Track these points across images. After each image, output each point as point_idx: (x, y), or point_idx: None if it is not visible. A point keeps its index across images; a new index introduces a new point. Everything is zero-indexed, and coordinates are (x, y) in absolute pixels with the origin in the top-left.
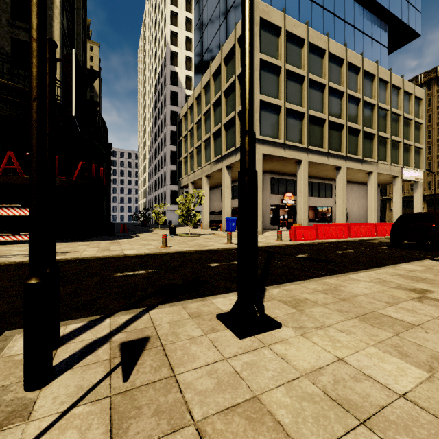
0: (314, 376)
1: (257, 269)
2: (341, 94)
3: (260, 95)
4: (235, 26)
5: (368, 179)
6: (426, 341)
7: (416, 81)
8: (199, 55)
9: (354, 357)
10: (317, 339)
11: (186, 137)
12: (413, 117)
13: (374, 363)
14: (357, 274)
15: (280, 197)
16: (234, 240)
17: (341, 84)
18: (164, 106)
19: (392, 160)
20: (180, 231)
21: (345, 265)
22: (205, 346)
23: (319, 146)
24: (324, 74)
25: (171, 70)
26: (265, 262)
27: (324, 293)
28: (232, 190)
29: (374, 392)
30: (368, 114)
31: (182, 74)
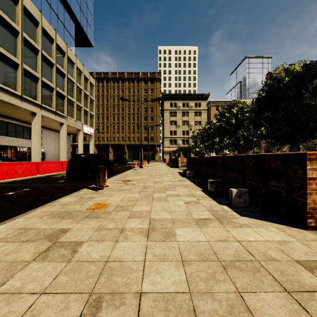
0: None
1: None
2: (37, 51)
3: None
4: None
5: (61, 128)
6: None
7: (92, 75)
8: None
9: None
10: None
11: None
12: (89, 94)
13: None
14: None
15: None
16: None
17: (36, 41)
18: None
19: (77, 118)
20: None
21: None
22: None
23: (12, 87)
24: (17, 21)
25: None
26: None
27: None
28: None
29: None
30: (61, 79)
31: None
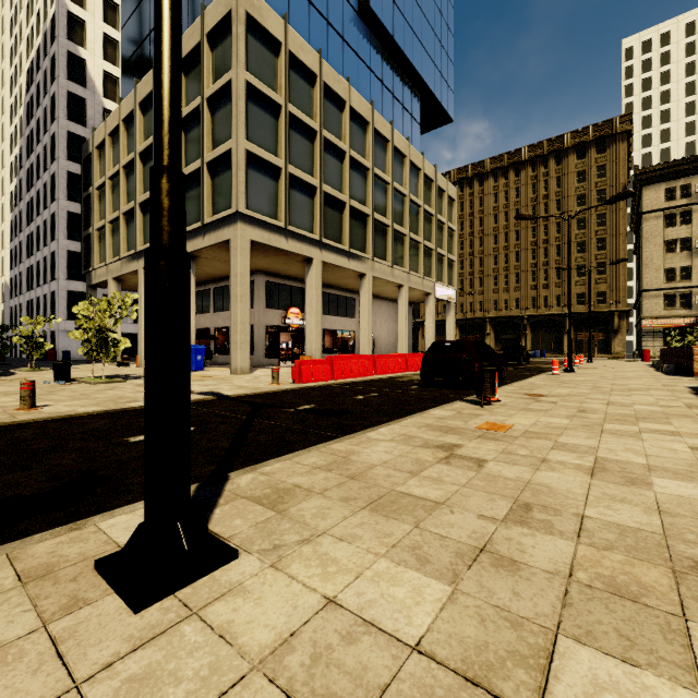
0: (276, 661)
1: (189, 450)
2: (367, 171)
3: (246, 142)
4: (203, 10)
5: (399, 294)
6: (451, 528)
7: (449, 177)
8: (133, 41)
9: (354, 587)
10: (300, 566)
11: (104, 190)
12: (446, 221)
13: (381, 591)
14: (378, 431)
15: (281, 314)
16: (196, 386)
17: (366, 156)
18: (53, 119)
19: (425, 272)
20: (84, 372)
21: (364, 417)
22: (29, 662)
23: (338, 241)
24: (344, 136)
25: (70, 52)
26: (243, 423)
27: (327, 469)
28: (200, 298)
29: (375, 658)
30: (399, 207)
31: (97, 66)
